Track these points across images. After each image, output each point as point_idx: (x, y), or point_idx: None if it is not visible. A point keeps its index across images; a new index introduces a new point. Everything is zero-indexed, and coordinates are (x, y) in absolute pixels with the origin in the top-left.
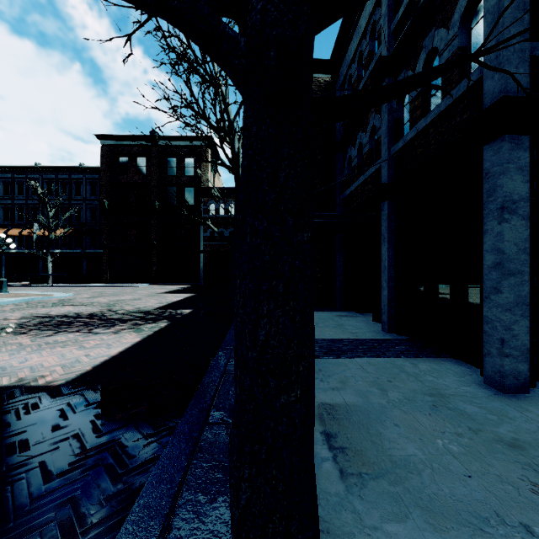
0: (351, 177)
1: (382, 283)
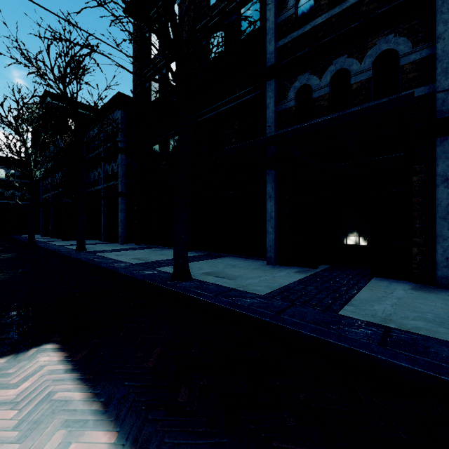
0: (91, 183)
1: (102, 226)
